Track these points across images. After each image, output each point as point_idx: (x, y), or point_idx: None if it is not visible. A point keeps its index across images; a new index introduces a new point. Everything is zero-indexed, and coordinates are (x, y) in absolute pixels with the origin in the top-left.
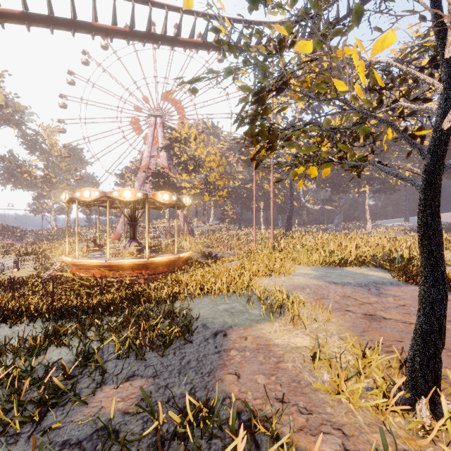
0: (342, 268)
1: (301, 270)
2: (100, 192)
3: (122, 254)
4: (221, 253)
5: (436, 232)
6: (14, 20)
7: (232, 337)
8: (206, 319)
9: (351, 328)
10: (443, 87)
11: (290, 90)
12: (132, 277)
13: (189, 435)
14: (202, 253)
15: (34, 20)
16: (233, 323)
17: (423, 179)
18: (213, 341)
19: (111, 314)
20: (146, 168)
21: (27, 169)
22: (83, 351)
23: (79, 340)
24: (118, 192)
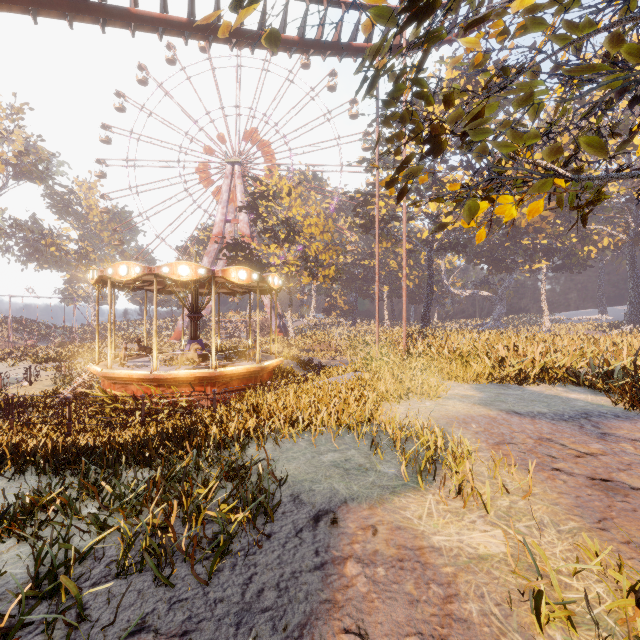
0: (523, 387)
1: (456, 390)
2: (142, 268)
3: (176, 362)
4: (327, 360)
5: None
6: (13, 7)
7: (347, 528)
8: (300, 483)
9: (576, 511)
10: None
11: None
12: (192, 396)
13: None
14: (298, 360)
15: (40, 4)
16: (349, 492)
17: None
18: (311, 536)
19: (144, 463)
20: (220, 238)
21: (55, 241)
22: (51, 562)
23: (61, 527)
24: (170, 267)
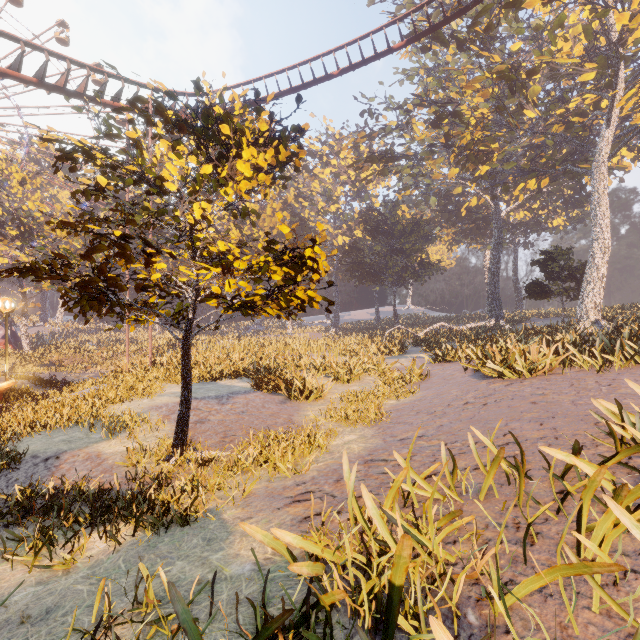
0: (217, 382)
1: (172, 390)
2: None
3: None
4: (77, 373)
5: (187, 369)
6: None
7: (64, 458)
8: (38, 452)
9: None
10: (192, 296)
11: (120, 261)
12: None
13: (20, 499)
14: (37, 379)
15: None
16: (69, 448)
17: (182, 342)
18: (43, 464)
19: None
20: None
21: None
22: None
23: None
24: None
